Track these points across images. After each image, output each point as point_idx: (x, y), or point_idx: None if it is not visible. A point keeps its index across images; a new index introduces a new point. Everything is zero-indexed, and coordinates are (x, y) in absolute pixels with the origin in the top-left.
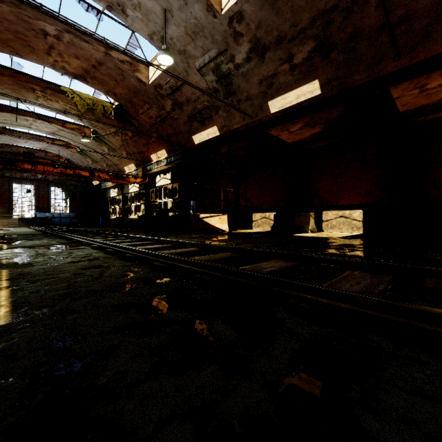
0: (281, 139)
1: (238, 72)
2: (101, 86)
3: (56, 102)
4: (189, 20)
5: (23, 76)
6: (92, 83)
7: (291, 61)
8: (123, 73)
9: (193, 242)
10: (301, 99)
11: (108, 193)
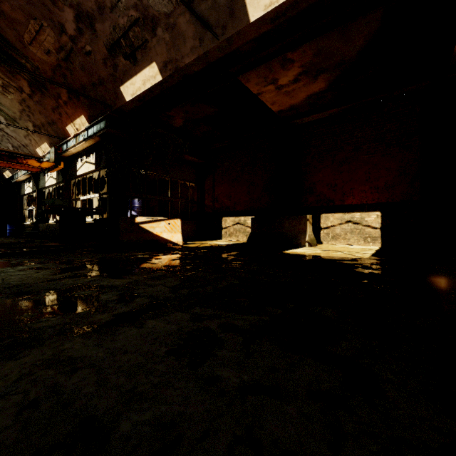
0: (263, 104)
1: None
2: None
3: None
4: None
5: None
6: None
7: None
8: None
9: None
10: None
11: (22, 188)
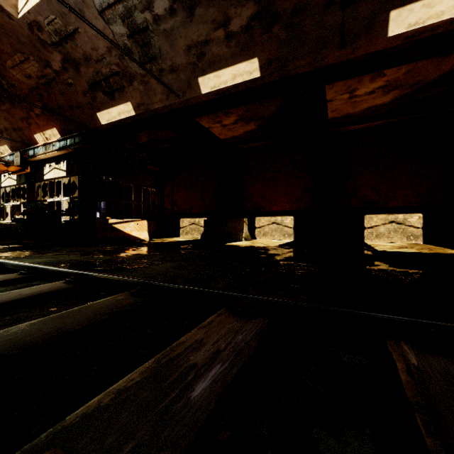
0: (213, 134)
1: (159, 28)
2: None
3: None
4: None
5: None
6: None
7: (227, 26)
8: None
9: (60, 270)
10: (238, 80)
11: None
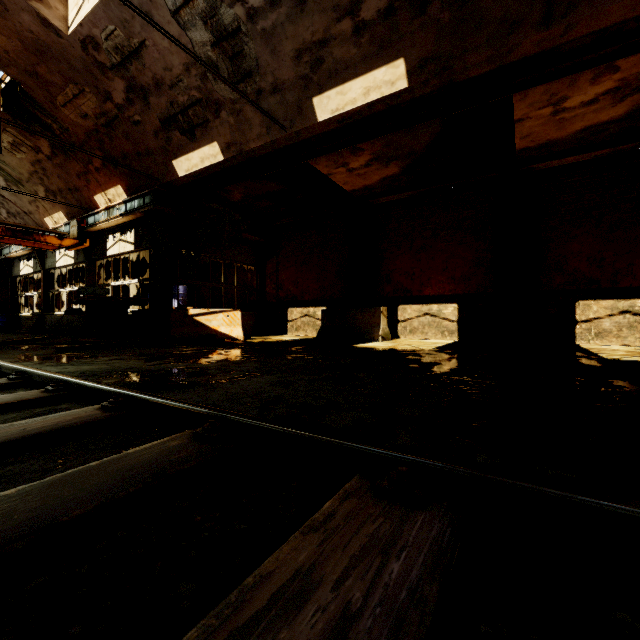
0: (334, 183)
1: (255, 27)
2: None
3: None
4: None
5: None
6: None
7: (357, 13)
8: None
9: (97, 387)
10: (373, 95)
11: (16, 267)
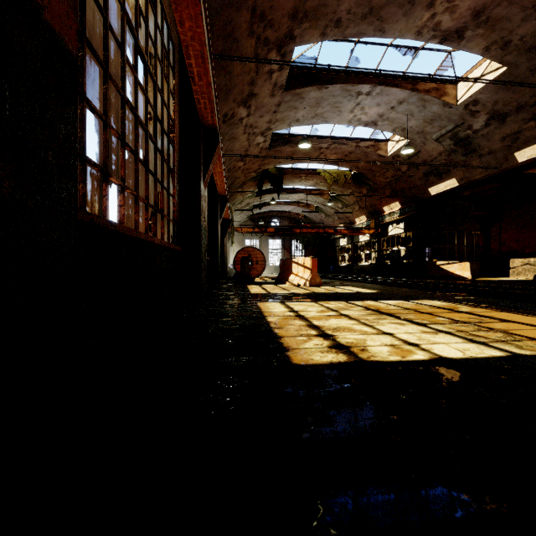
0: None
1: (477, 135)
2: (347, 165)
3: (311, 180)
4: (427, 115)
5: (296, 170)
6: (341, 165)
7: None
8: (367, 154)
9: (432, 281)
10: None
11: (337, 242)
